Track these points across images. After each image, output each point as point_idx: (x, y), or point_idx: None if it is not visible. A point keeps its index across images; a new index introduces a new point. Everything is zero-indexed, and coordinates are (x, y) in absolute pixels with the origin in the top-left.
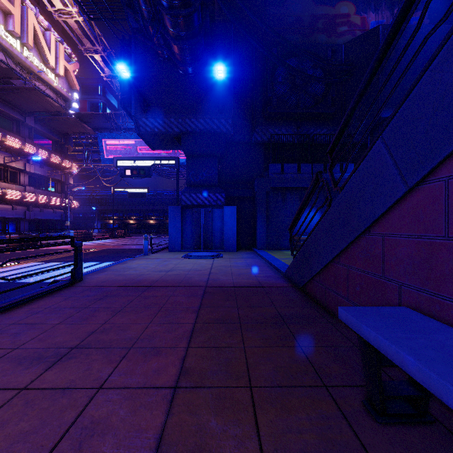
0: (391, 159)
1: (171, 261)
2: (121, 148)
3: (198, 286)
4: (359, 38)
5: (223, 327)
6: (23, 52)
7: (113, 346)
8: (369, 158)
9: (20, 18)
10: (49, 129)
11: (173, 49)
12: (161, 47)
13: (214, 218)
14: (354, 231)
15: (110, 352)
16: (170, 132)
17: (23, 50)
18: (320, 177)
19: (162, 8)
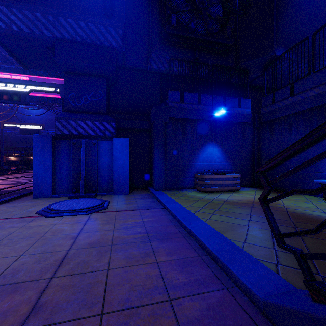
0: None
1: None
2: None
3: None
4: None
5: None
6: None
7: None
8: None
9: None
10: None
11: None
12: None
13: (101, 152)
14: None
15: None
16: (37, 35)
17: None
18: None
19: None
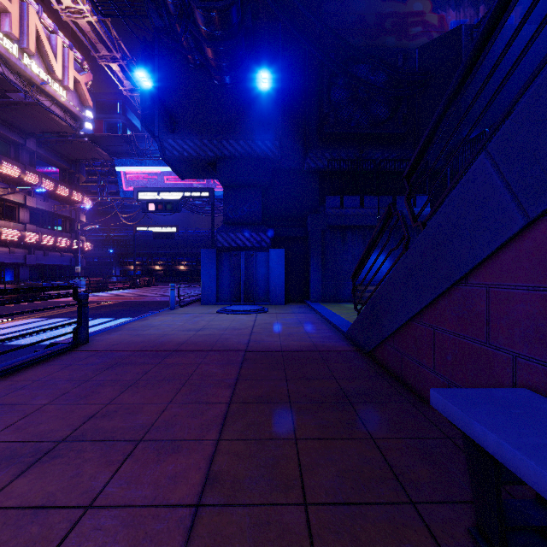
0: (502, 180)
1: (203, 317)
2: (144, 178)
3: (236, 350)
4: (436, 41)
5: (267, 409)
6: (23, 59)
7: (116, 438)
8: (467, 181)
9: (19, 17)
10: (55, 154)
11: (206, 54)
12: (192, 50)
13: (258, 263)
14: (445, 281)
15: (110, 448)
16: (202, 157)
17: (23, 57)
18: (394, 209)
19: (192, 0)
